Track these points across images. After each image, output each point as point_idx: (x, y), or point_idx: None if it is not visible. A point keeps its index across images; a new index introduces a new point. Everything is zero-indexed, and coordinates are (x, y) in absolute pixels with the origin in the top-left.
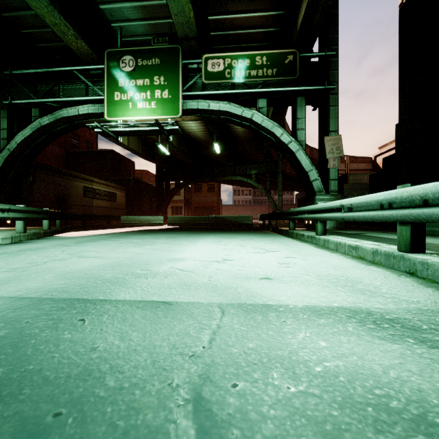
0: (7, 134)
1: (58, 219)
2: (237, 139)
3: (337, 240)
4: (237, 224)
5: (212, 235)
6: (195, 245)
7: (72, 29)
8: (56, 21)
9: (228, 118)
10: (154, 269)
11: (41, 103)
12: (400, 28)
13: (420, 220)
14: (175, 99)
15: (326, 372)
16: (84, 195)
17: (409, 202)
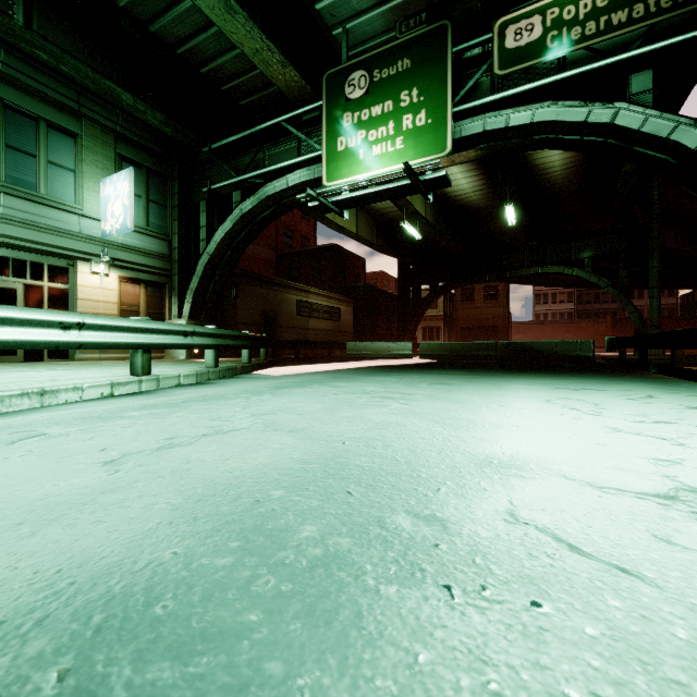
0: (206, 232)
1: (261, 347)
2: (550, 194)
3: None
4: (558, 358)
5: (526, 381)
6: (508, 407)
7: (277, 53)
8: (257, 46)
9: (550, 137)
10: (452, 514)
11: (243, 183)
12: None
13: None
14: (440, 123)
15: None
16: (297, 312)
17: None
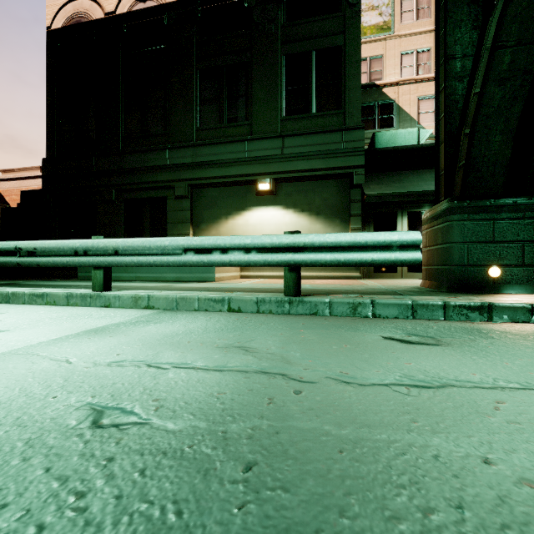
0: None
1: None
2: None
3: (9, 290)
4: None
5: None
6: None
7: None
8: None
9: None
10: None
11: None
12: (49, 54)
13: (113, 265)
14: None
15: (142, 339)
16: None
17: (103, 251)
